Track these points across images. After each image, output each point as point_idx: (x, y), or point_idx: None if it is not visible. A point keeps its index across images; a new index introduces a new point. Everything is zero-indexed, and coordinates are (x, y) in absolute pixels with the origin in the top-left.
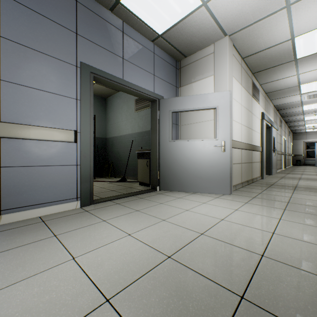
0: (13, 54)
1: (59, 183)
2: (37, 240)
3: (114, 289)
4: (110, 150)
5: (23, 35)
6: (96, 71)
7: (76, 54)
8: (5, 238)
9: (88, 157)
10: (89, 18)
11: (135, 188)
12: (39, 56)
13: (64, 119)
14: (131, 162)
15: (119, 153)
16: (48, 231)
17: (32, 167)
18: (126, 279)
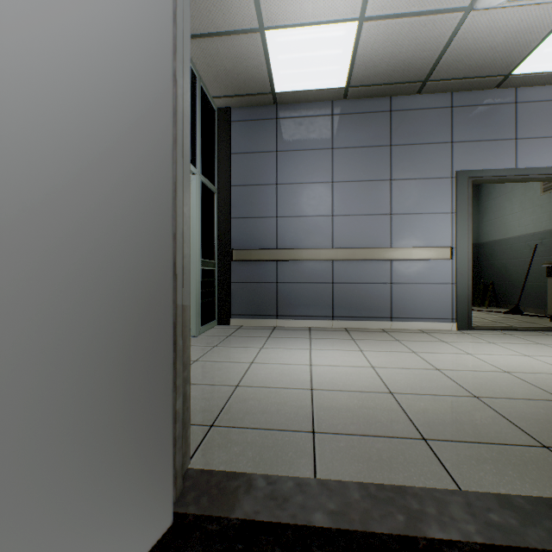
0: (399, 190)
1: (434, 301)
2: (430, 341)
3: (510, 370)
4: (485, 262)
5: (405, 171)
6: (474, 173)
7: (451, 164)
8: (404, 336)
9: (465, 275)
10: (466, 116)
11: (541, 324)
12: (417, 183)
13: (439, 236)
14: (532, 283)
15: (505, 267)
16: (435, 338)
17: (412, 284)
18: (521, 370)
